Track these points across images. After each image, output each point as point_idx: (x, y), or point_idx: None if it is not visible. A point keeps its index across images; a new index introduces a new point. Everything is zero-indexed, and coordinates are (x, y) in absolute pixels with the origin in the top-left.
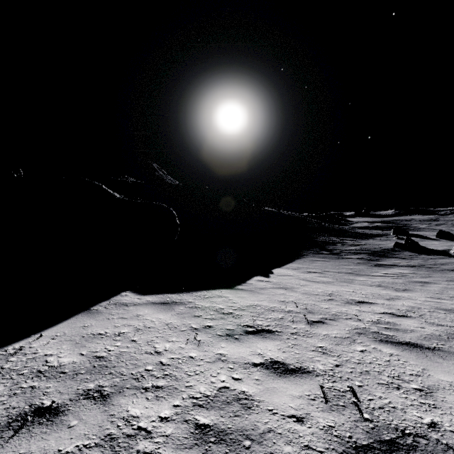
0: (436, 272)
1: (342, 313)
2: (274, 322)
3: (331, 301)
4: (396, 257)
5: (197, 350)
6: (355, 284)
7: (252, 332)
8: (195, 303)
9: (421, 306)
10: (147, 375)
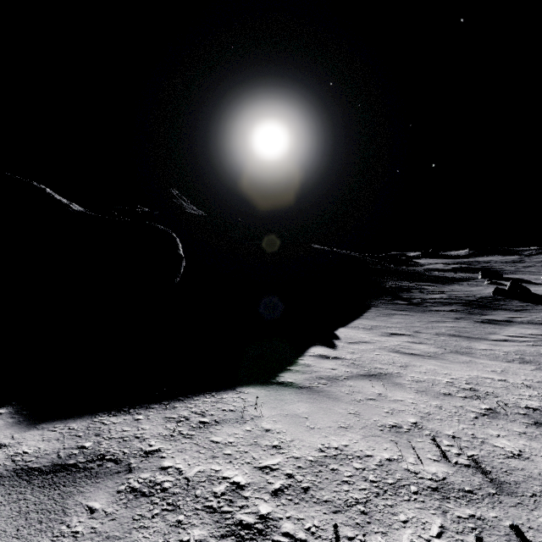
0: None
1: None
2: None
3: (501, 421)
4: (505, 309)
5: None
6: (483, 359)
7: None
8: (159, 464)
9: None
10: None
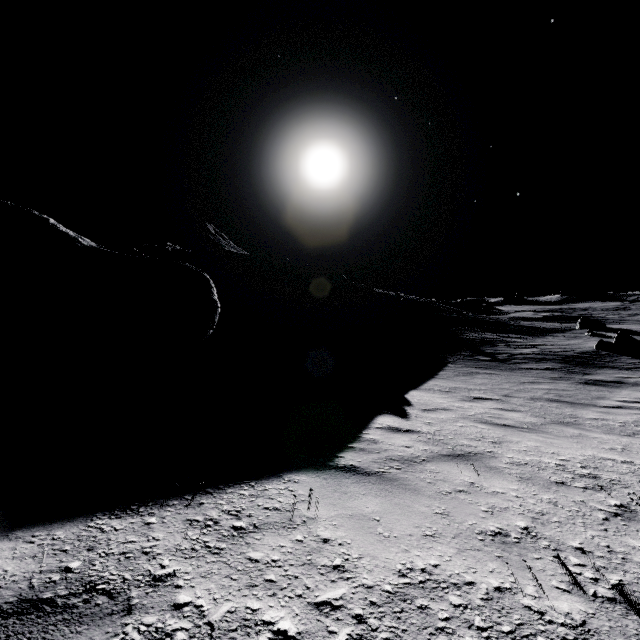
0: None
1: None
2: None
3: None
4: (612, 367)
5: None
6: (595, 432)
7: None
8: (172, 598)
9: None
10: None
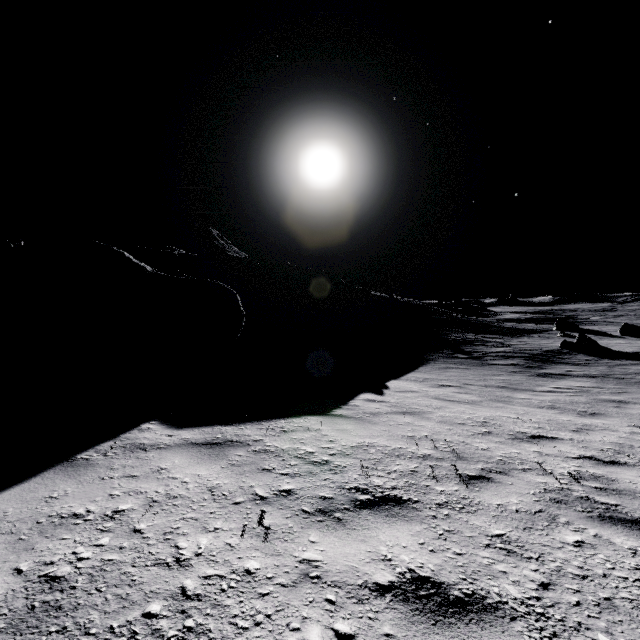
0: (631, 386)
1: (514, 458)
2: (404, 480)
3: (489, 436)
4: (566, 363)
5: (262, 553)
6: (516, 405)
7: (366, 503)
8: (265, 444)
9: (632, 443)
10: (145, 633)
